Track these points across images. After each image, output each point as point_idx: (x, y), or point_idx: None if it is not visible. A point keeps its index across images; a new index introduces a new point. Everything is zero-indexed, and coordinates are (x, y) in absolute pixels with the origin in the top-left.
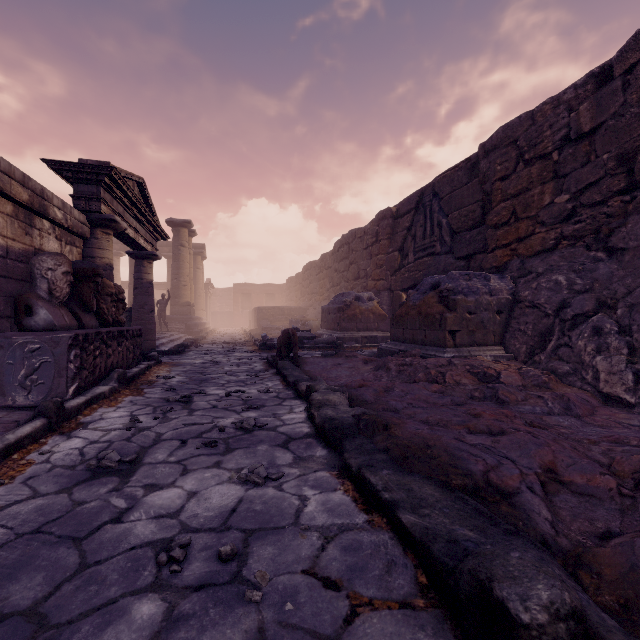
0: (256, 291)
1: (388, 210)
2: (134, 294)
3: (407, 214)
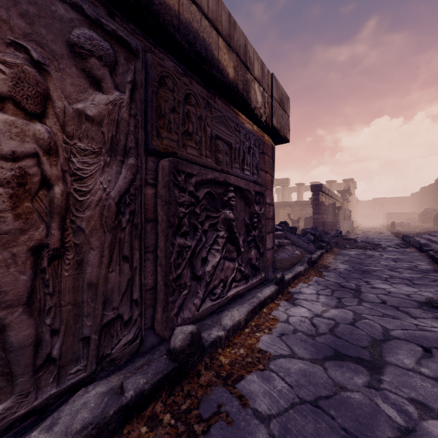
0: (388, 202)
1: None
2: None
3: None
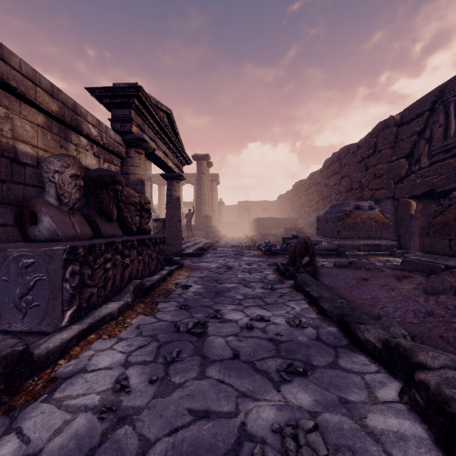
0: (254, 206)
1: (391, 119)
2: (166, 208)
3: (417, 118)
